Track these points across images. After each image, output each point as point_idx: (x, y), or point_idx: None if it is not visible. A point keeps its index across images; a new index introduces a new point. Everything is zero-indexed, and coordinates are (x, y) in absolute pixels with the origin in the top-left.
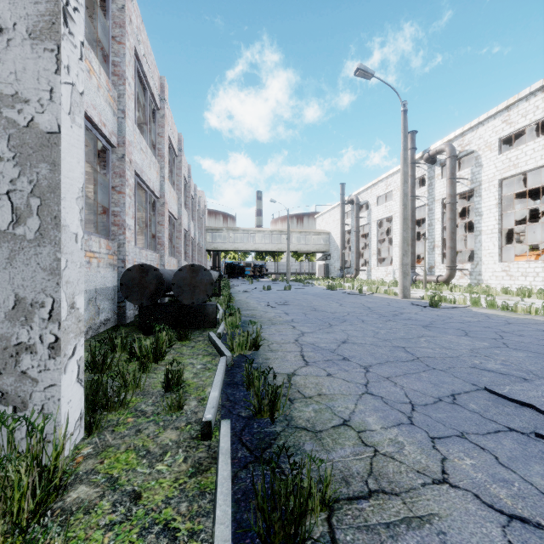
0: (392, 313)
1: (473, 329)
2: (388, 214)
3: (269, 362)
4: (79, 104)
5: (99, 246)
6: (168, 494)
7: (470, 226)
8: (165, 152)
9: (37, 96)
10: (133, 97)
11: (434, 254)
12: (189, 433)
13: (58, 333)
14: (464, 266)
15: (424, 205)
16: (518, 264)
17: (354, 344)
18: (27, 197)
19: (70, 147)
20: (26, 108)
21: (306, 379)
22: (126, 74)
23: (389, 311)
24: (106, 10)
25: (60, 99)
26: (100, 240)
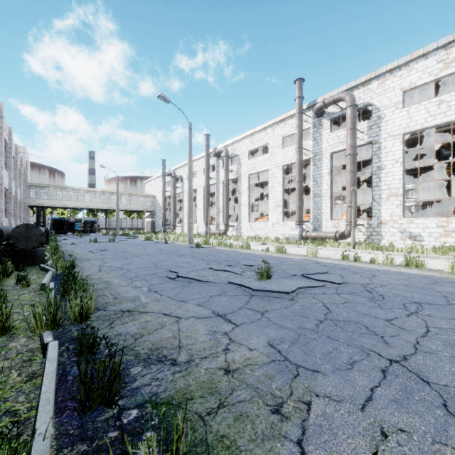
0: (171, 251)
1: (200, 255)
2: (194, 187)
3: (79, 273)
4: None
5: None
6: (30, 297)
7: None
8: None
9: None
10: None
11: (220, 216)
12: (35, 290)
13: None
14: (234, 224)
15: (215, 183)
16: (256, 223)
17: (132, 264)
18: None
19: None
20: None
21: (96, 275)
22: None
23: (171, 251)
24: None
25: None
26: None
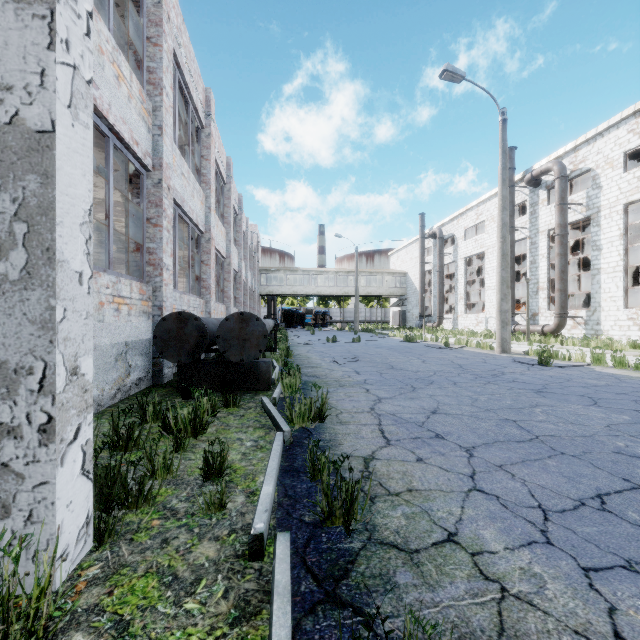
0: (490, 372)
1: (602, 396)
2: (478, 250)
3: (339, 439)
4: (85, 95)
5: (131, 291)
6: None
7: (582, 264)
8: (211, 178)
9: (23, 81)
10: (172, 110)
11: (538, 298)
12: (233, 548)
13: (51, 411)
14: (577, 313)
15: (525, 238)
16: None
17: (448, 415)
18: (10, 222)
19: (71, 153)
20: (8, 98)
21: (389, 466)
22: (163, 82)
23: (487, 370)
24: (140, 6)
25: (55, 84)
26: (132, 282)
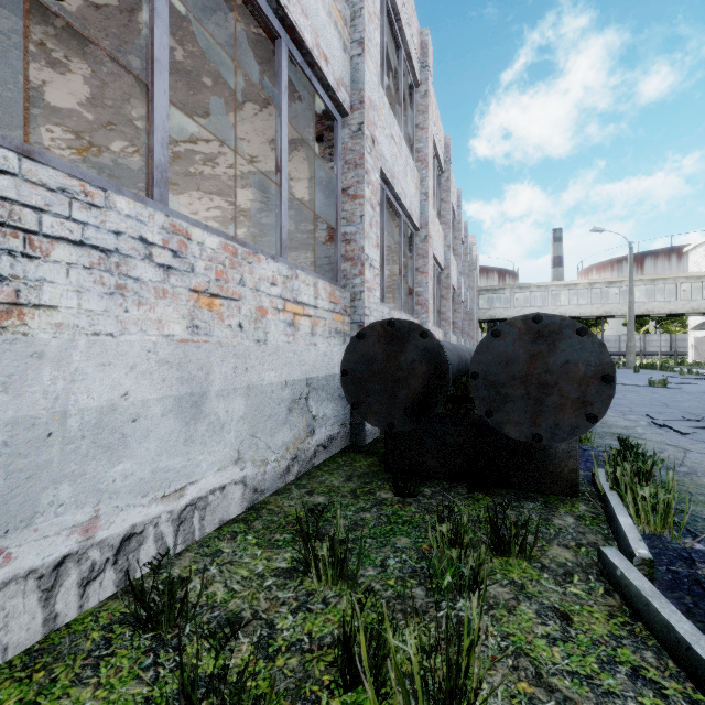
0: None
1: None
2: None
3: None
4: None
5: (315, 295)
6: None
7: None
8: (427, 152)
9: None
10: (378, 23)
11: None
12: None
13: None
14: None
15: None
16: None
17: None
18: None
19: None
20: None
21: None
22: None
23: None
24: None
25: None
26: (317, 282)
